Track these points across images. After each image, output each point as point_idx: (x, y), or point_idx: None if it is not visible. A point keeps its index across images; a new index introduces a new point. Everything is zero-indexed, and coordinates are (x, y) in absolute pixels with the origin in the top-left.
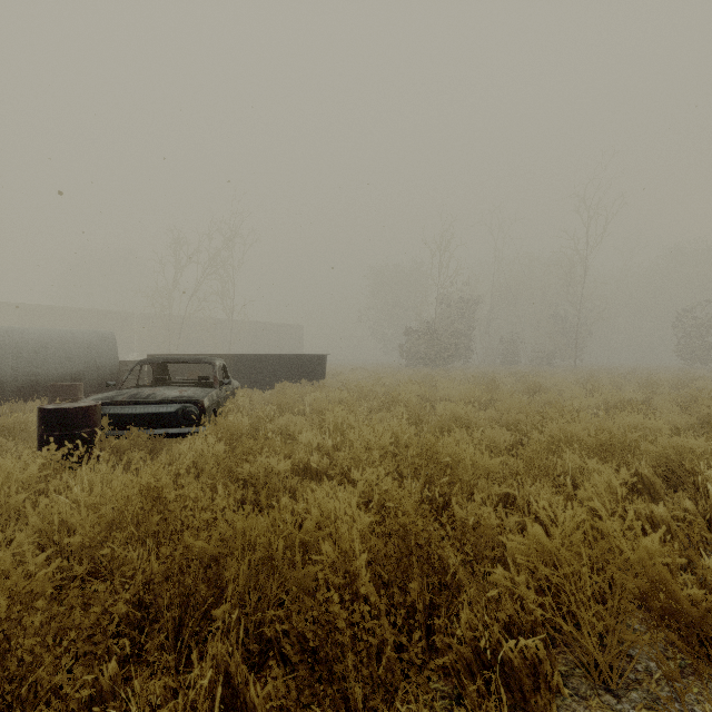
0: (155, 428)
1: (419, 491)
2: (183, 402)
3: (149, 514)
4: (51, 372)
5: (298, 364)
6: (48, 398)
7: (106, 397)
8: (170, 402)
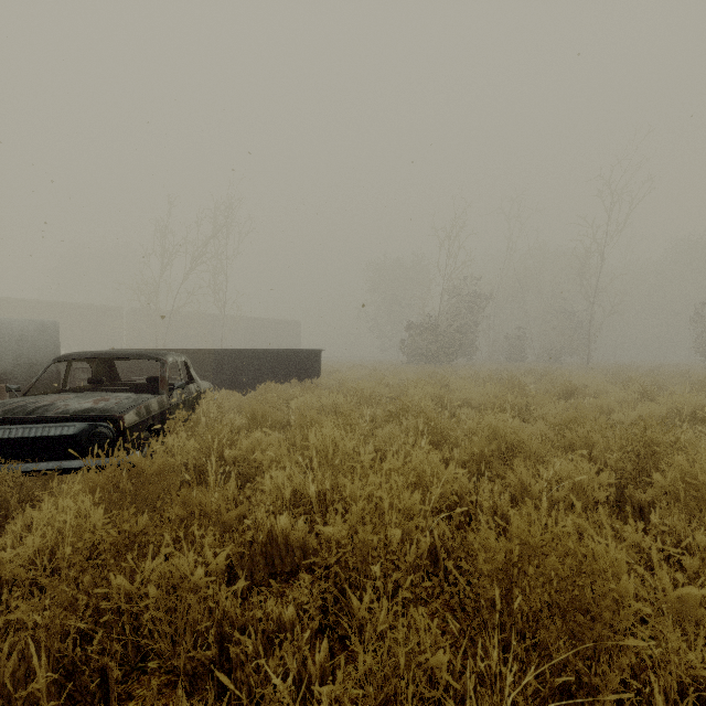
0: (44, 460)
1: (517, 678)
2: (89, 418)
3: None
4: None
5: (289, 361)
6: None
7: None
8: (69, 418)
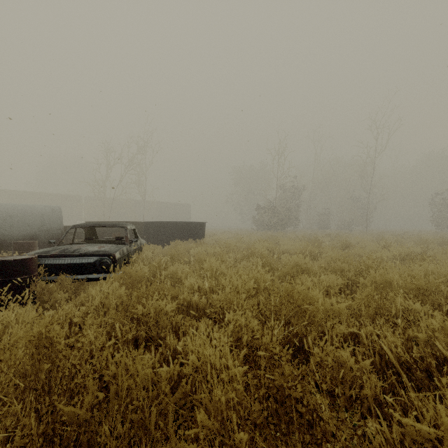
0: (79, 274)
1: (281, 330)
2: (99, 255)
3: (40, 362)
4: (15, 233)
5: (186, 228)
6: (12, 252)
7: (43, 251)
8: (90, 255)
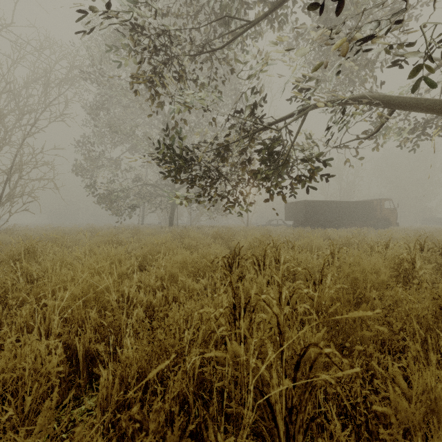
0: None
1: None
2: None
3: None
4: None
5: None
6: None
7: None
8: None
